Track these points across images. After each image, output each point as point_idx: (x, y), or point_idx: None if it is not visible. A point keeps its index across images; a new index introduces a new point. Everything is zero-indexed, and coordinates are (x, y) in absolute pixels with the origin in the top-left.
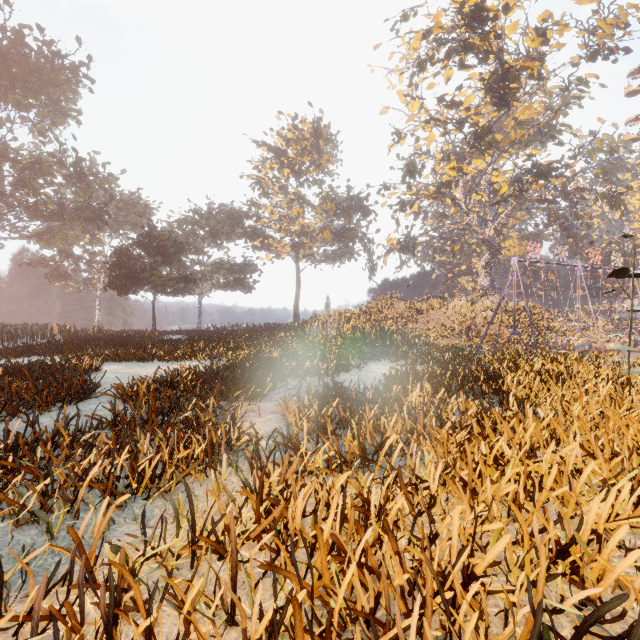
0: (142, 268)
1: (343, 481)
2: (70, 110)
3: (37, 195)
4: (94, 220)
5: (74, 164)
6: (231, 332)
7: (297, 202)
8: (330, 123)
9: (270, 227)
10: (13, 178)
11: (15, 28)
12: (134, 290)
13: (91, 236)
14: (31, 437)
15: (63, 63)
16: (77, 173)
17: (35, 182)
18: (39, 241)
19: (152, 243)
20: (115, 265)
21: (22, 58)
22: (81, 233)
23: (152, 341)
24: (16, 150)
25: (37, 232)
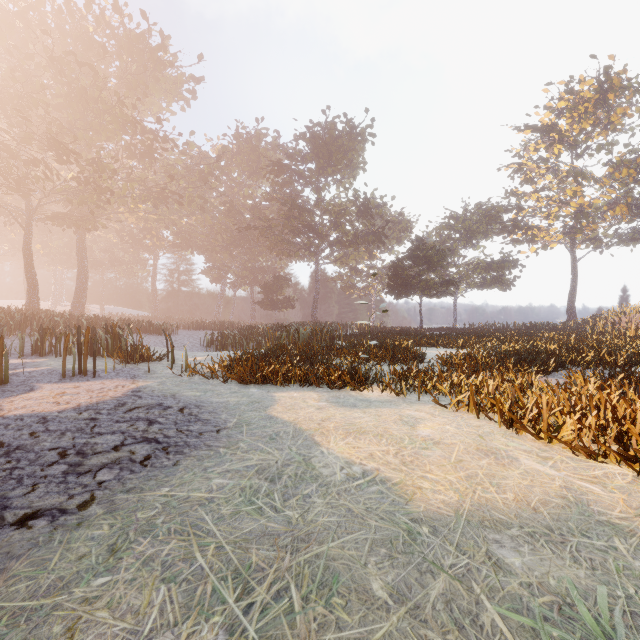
0: (412, 276)
1: (618, 393)
2: (359, 164)
3: (344, 232)
4: (375, 242)
5: (363, 203)
6: (492, 330)
7: (572, 180)
8: (626, 65)
9: (534, 216)
10: (331, 224)
11: (331, 121)
12: (406, 294)
13: (369, 254)
14: (417, 371)
15: (356, 132)
16: (365, 210)
17: (341, 223)
18: (341, 263)
19: (419, 254)
20: (393, 276)
21: (335, 140)
22: (364, 253)
23: (429, 334)
24: (333, 205)
25: (339, 257)
